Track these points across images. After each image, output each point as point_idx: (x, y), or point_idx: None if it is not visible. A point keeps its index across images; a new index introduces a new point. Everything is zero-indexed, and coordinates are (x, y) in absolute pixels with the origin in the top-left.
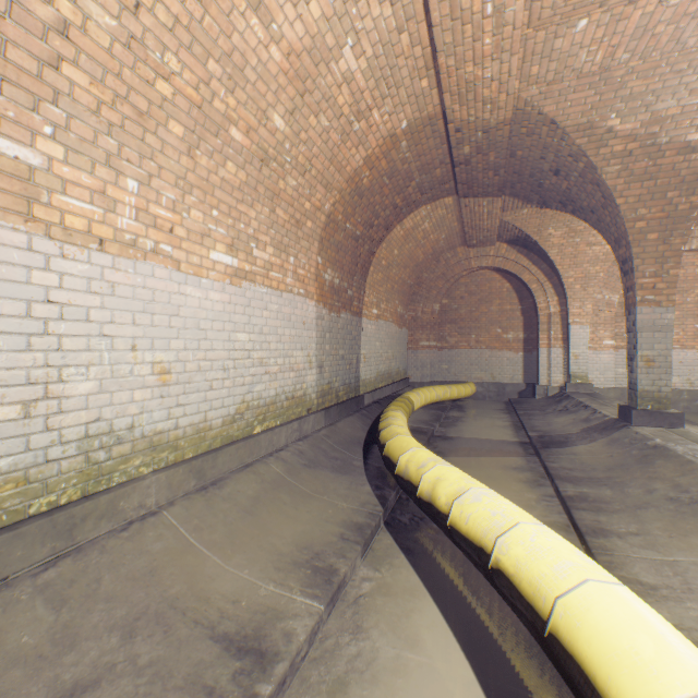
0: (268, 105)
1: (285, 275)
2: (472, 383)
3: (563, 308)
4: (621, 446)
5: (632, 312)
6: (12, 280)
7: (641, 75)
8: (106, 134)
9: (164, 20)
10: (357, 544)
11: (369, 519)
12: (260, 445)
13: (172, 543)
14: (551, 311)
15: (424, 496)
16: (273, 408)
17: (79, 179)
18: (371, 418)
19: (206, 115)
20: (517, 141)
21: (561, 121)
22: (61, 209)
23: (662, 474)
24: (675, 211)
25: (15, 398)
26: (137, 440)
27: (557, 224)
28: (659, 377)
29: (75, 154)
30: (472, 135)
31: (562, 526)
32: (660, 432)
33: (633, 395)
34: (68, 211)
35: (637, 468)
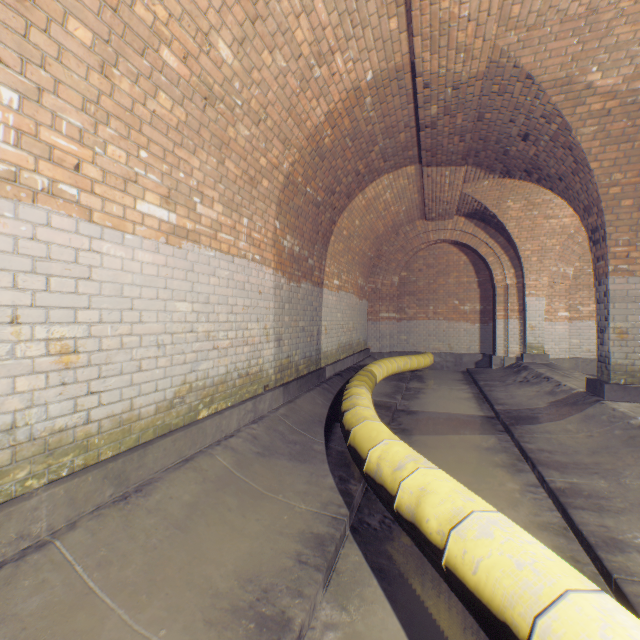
0: (211, 26)
1: (237, 238)
2: (430, 353)
3: (519, 280)
4: (599, 424)
5: (603, 282)
6: None
7: (631, 19)
8: None
9: None
10: (317, 571)
11: (332, 528)
12: (205, 433)
13: (59, 594)
14: (507, 283)
15: (405, 513)
16: (222, 388)
17: None
18: (332, 392)
19: (125, 22)
20: (487, 101)
21: (537, 75)
22: None
23: None
24: None
25: None
26: (22, 444)
27: (516, 196)
28: (632, 350)
29: None
30: (441, 92)
31: (559, 529)
32: (638, 408)
33: (604, 368)
34: None
35: (627, 452)
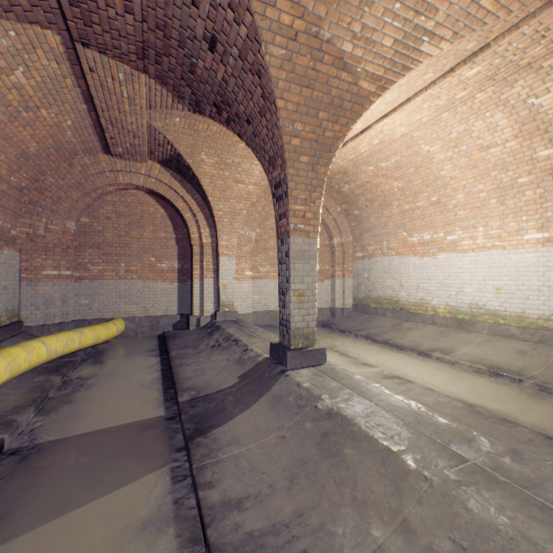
0: None
1: None
2: (122, 319)
3: (214, 239)
4: (289, 412)
5: (286, 241)
6: None
7: None
8: None
9: None
10: None
11: None
12: None
13: None
14: (204, 242)
15: None
16: None
17: None
18: None
19: None
20: None
21: None
22: None
23: (370, 490)
24: (324, 136)
25: None
26: None
27: (211, 150)
28: (308, 312)
29: None
30: None
31: None
32: (317, 377)
33: (286, 332)
34: None
35: (328, 471)
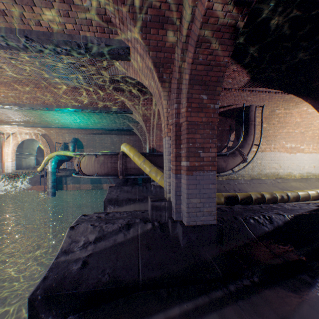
0: None
1: None
2: None
3: None
4: None
5: None
6: (301, 158)
7: None
8: (308, 142)
9: (316, 129)
10: None
11: None
12: None
13: (317, 184)
14: None
15: None
16: None
17: (306, 147)
18: None
19: None
20: None
21: None
22: (304, 151)
23: None
24: None
25: (301, 168)
26: (311, 174)
27: None
28: None
29: (306, 145)
30: None
31: None
32: None
33: None
34: (305, 151)
35: None
